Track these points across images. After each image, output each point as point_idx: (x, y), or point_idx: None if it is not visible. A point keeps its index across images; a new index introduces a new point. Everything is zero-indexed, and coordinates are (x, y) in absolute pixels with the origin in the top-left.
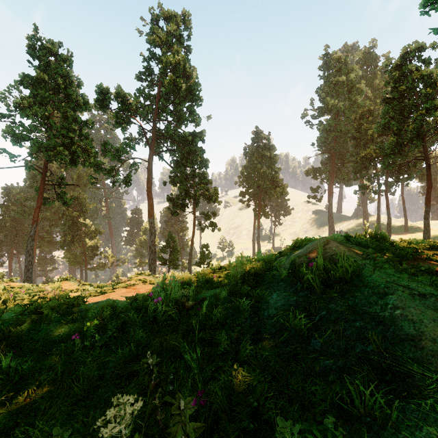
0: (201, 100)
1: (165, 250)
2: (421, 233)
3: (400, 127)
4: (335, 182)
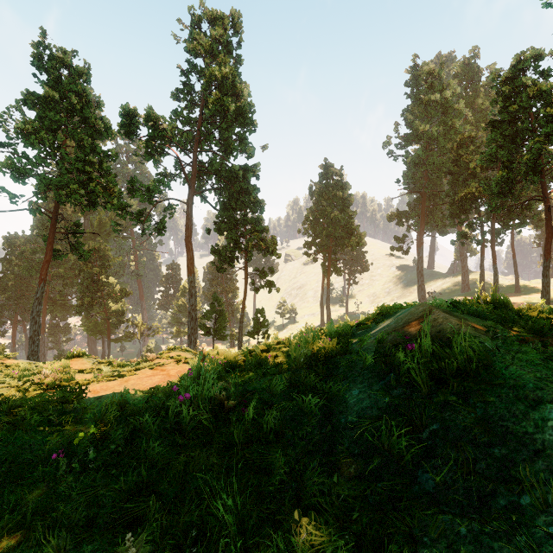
0: (255, 125)
1: (210, 317)
2: (537, 294)
3: (512, 158)
4: (426, 229)
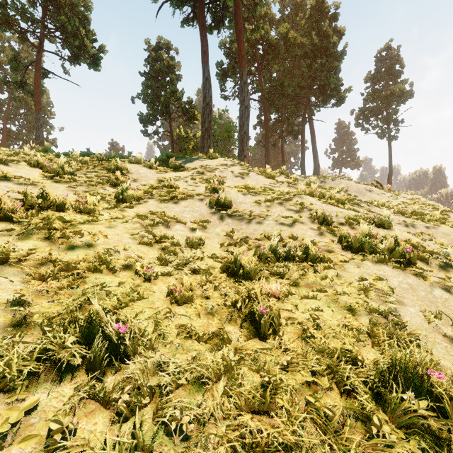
0: (54, 115)
1: None
2: None
3: None
4: None
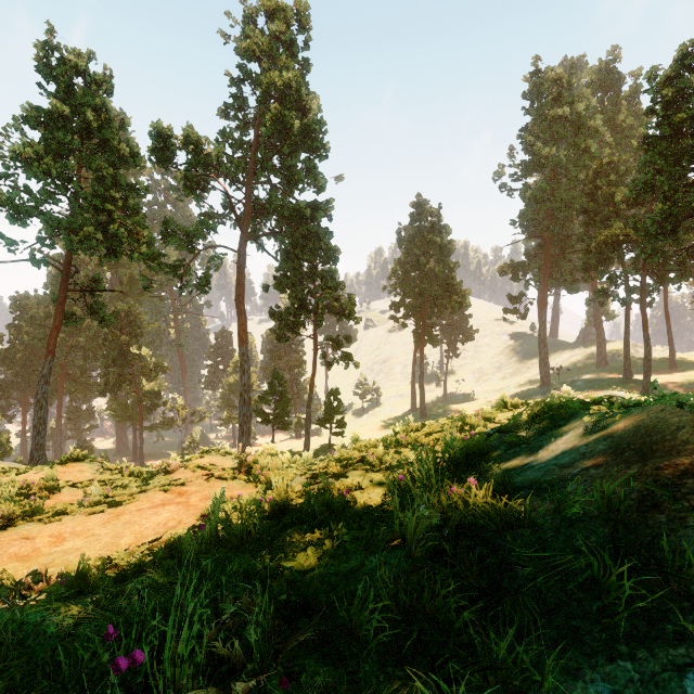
0: (327, 150)
1: (268, 399)
2: None
3: (676, 186)
4: (550, 286)
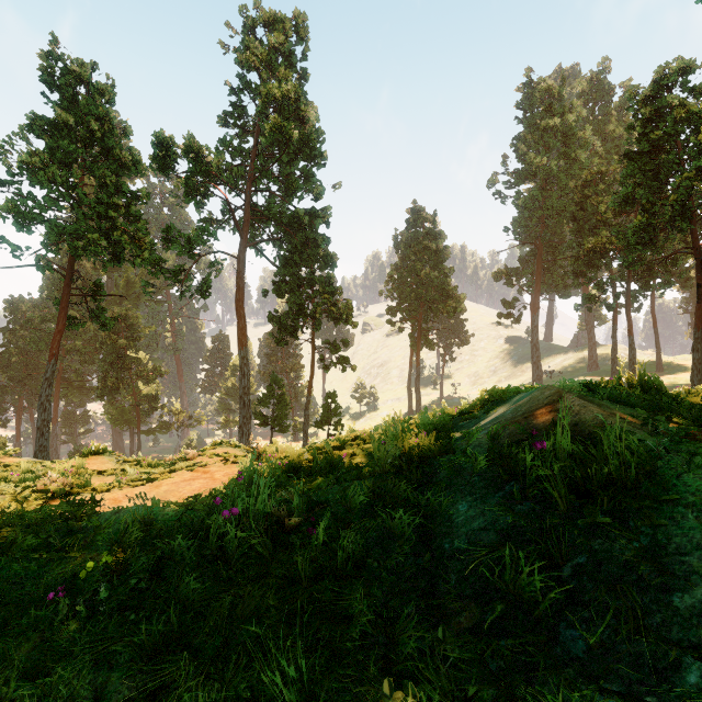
0: (324, 158)
1: (267, 402)
2: (685, 373)
3: (653, 199)
4: (543, 291)
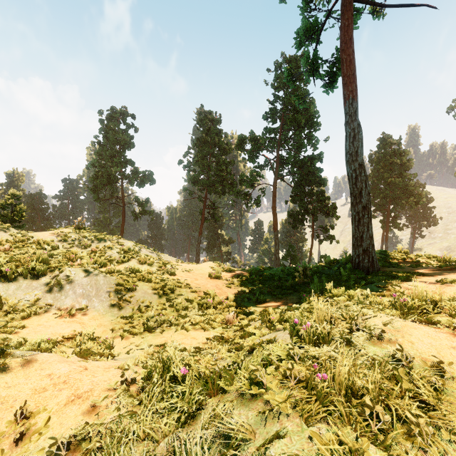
0: (319, 125)
1: (286, 258)
2: None
3: None
4: None
